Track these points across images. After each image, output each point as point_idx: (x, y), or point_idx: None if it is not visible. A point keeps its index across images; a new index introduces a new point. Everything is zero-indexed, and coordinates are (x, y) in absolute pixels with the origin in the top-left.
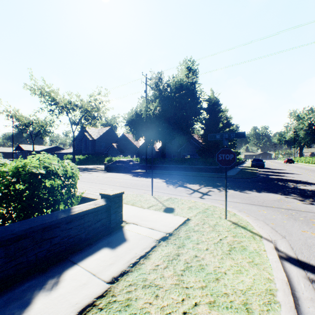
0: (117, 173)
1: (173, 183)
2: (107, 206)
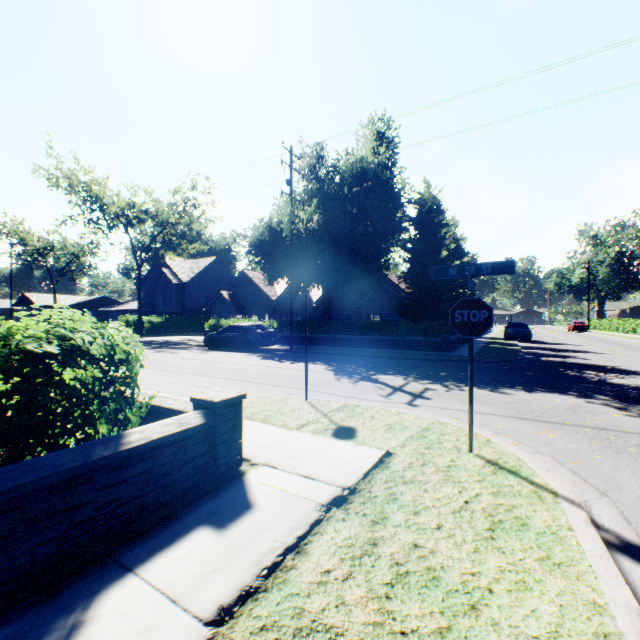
0: (231, 351)
1: (348, 374)
2: (207, 427)
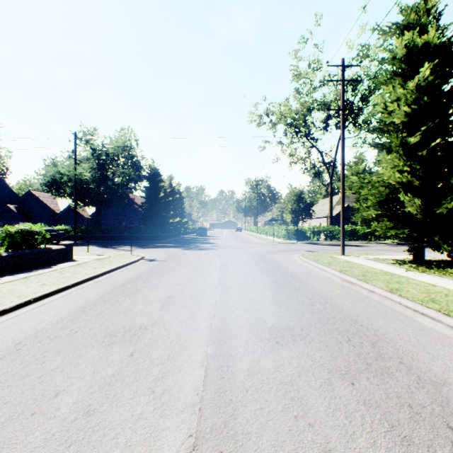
0: None
1: (107, 248)
2: (66, 249)
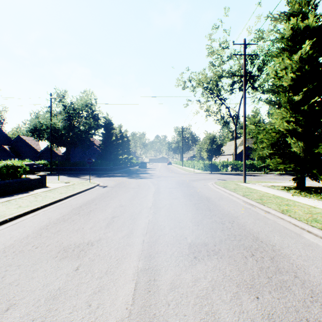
0: None
1: (73, 177)
2: (41, 178)
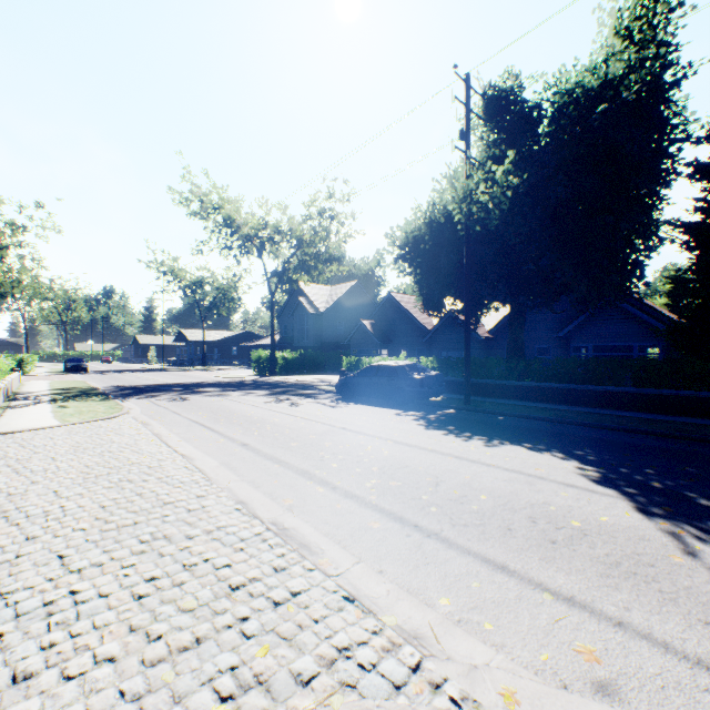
0: (373, 404)
1: (682, 511)
2: None
